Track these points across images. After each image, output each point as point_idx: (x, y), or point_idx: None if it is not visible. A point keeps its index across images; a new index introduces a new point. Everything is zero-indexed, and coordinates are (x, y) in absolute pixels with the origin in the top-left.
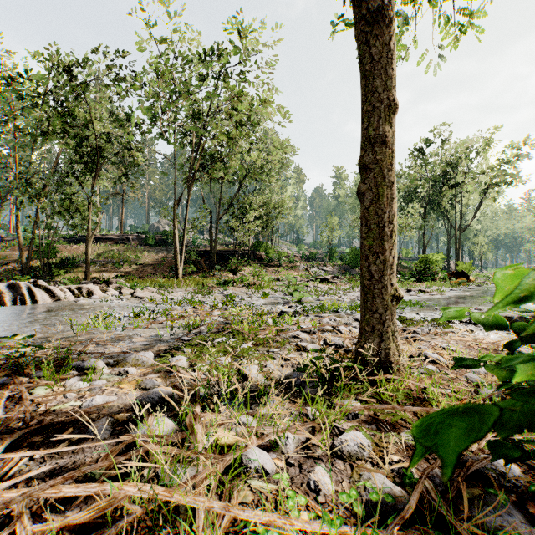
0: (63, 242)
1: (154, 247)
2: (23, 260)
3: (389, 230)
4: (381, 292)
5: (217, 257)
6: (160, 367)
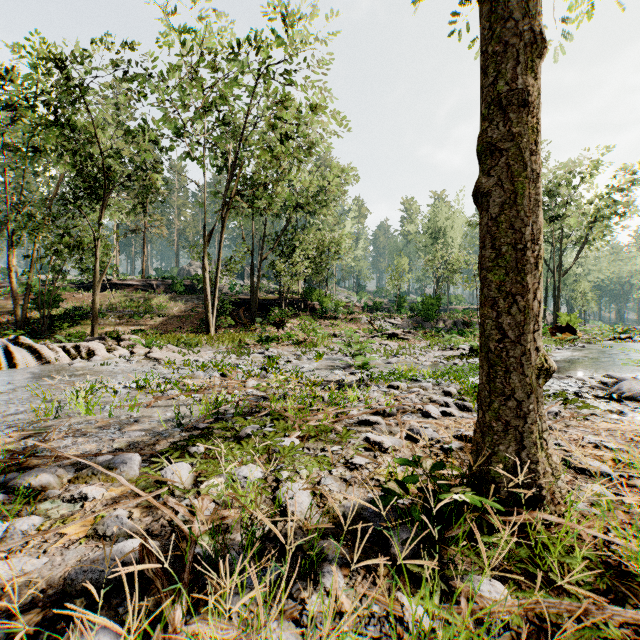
0: (71, 289)
1: (182, 294)
2: (18, 311)
3: (533, 255)
4: (520, 363)
5: (260, 308)
6: (146, 483)
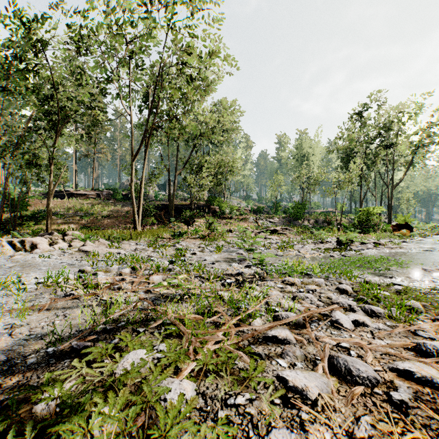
0: (39, 197)
1: (120, 201)
2: None
3: None
4: None
5: (176, 210)
6: None
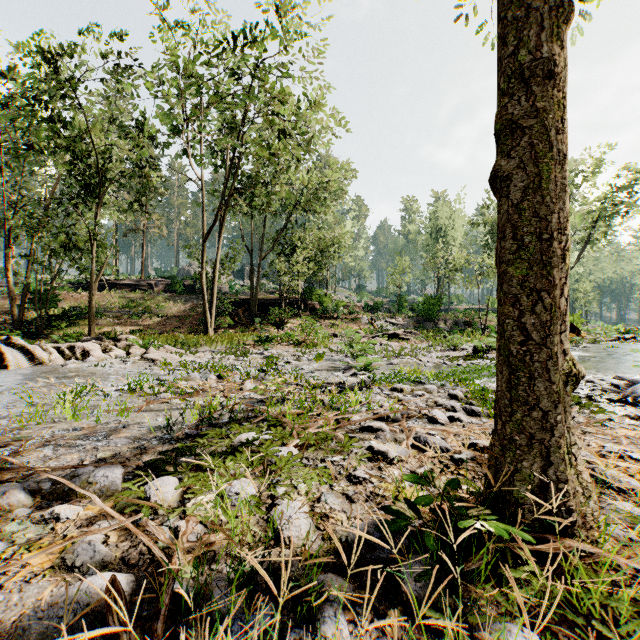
0: (69, 289)
1: (181, 294)
2: (15, 310)
3: (560, 246)
4: (546, 369)
5: (260, 308)
6: (127, 499)
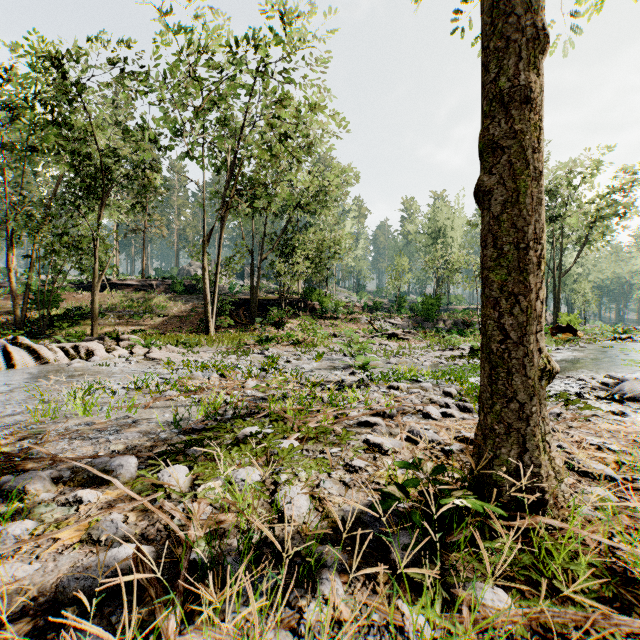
0: (71, 289)
1: (182, 294)
2: (17, 311)
3: (536, 254)
4: (523, 365)
5: (260, 308)
6: (142, 486)
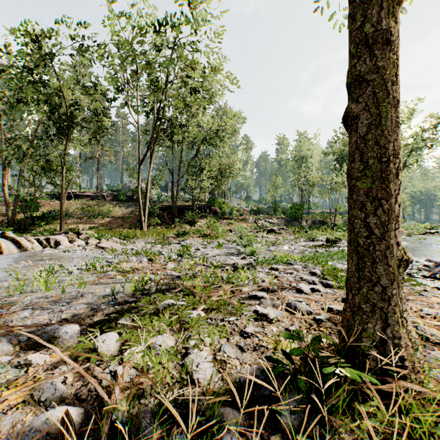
0: (47, 198)
1: (124, 202)
2: (9, 213)
3: (395, 166)
4: (385, 256)
5: (178, 211)
6: (81, 349)
